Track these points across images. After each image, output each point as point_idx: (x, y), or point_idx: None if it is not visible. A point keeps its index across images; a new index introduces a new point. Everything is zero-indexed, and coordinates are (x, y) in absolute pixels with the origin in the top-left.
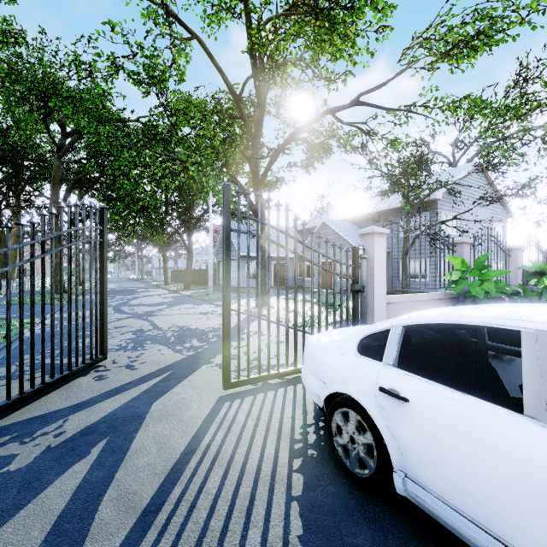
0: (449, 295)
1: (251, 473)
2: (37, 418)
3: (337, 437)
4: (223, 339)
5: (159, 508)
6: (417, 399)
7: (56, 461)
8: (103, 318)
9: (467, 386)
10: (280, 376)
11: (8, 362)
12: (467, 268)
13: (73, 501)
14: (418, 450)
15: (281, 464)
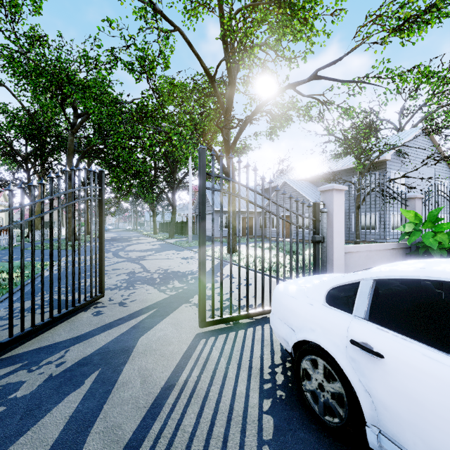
0: (402, 245)
1: (224, 412)
2: (44, 348)
3: (305, 382)
4: (199, 284)
5: (139, 444)
6: (393, 356)
7: (55, 389)
8: (101, 263)
9: (436, 338)
10: (249, 316)
11: (22, 300)
12: (419, 221)
13: (66, 431)
14: (395, 409)
15: (252, 404)
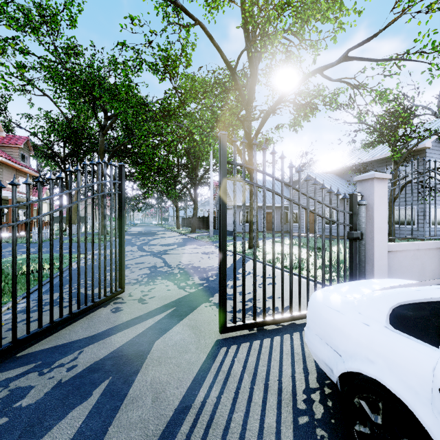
0: None
1: None
2: (59, 347)
3: (358, 427)
4: (219, 284)
5: None
6: None
7: (61, 400)
8: (121, 258)
9: None
10: (275, 322)
11: (40, 296)
12: None
13: None
14: None
15: None
